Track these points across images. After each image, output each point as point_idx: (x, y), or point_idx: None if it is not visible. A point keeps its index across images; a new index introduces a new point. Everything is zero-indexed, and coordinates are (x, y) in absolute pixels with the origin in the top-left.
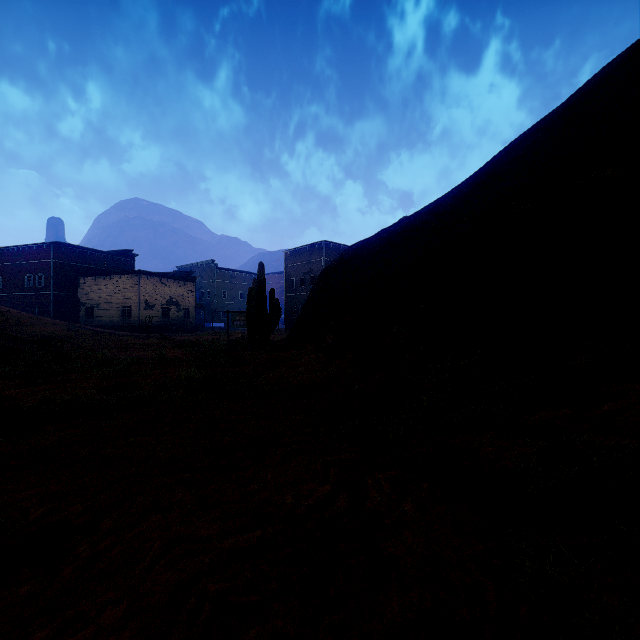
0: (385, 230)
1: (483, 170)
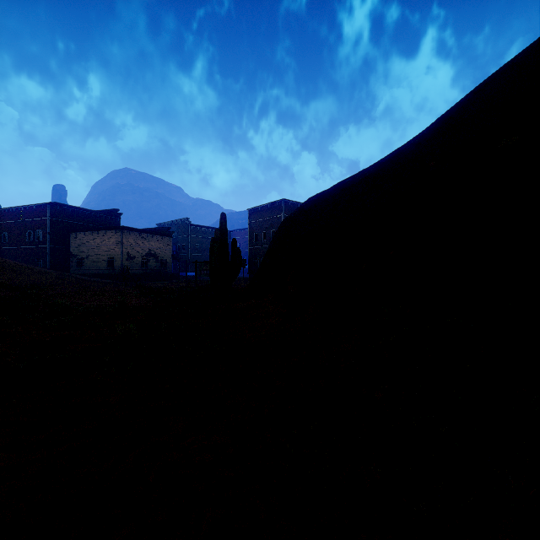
0: (344, 181)
1: (447, 115)
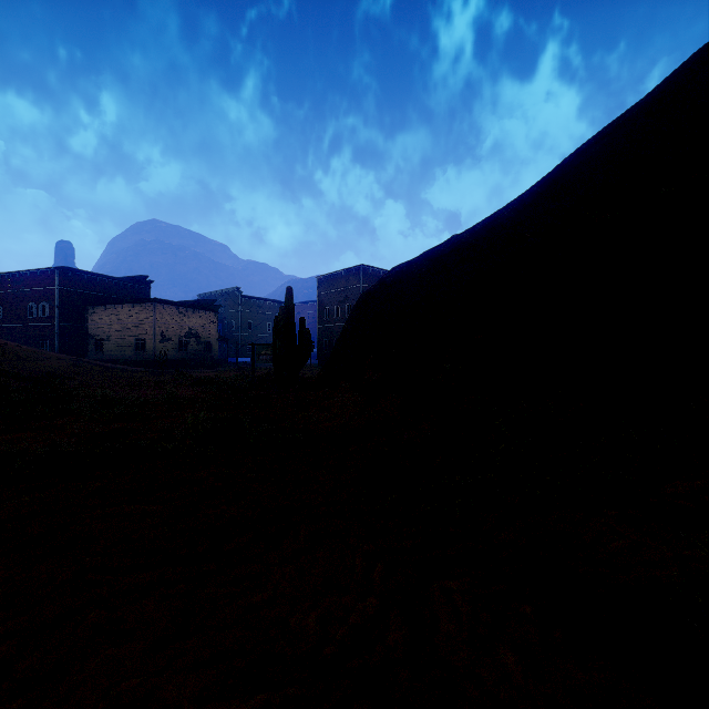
0: (433, 249)
1: (549, 178)
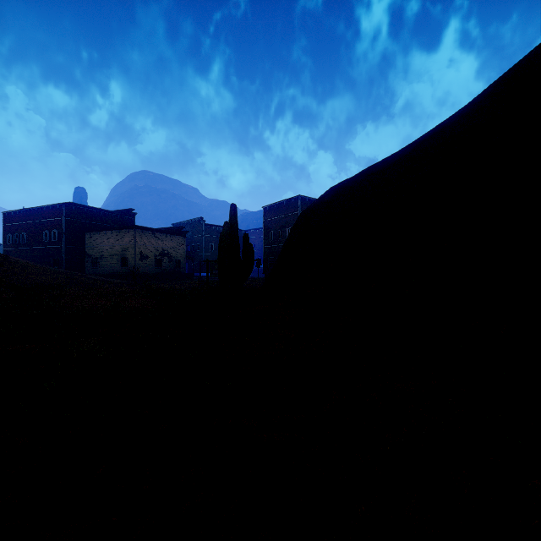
0: (372, 166)
1: (505, 78)
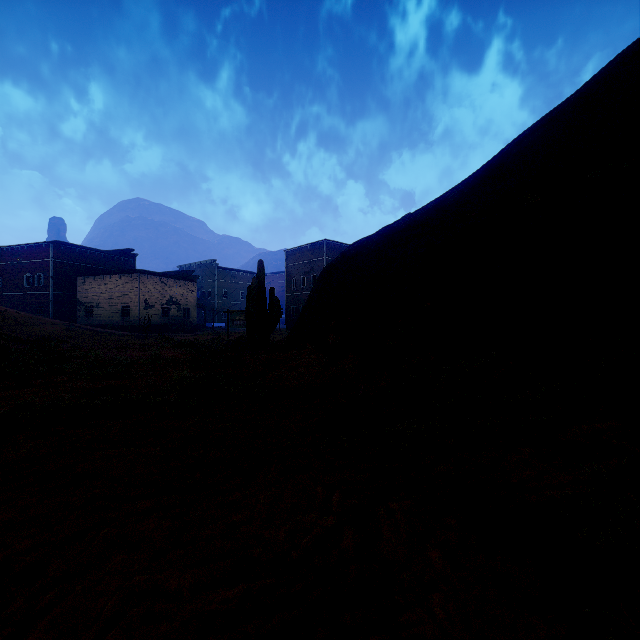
0: (388, 227)
1: (491, 164)
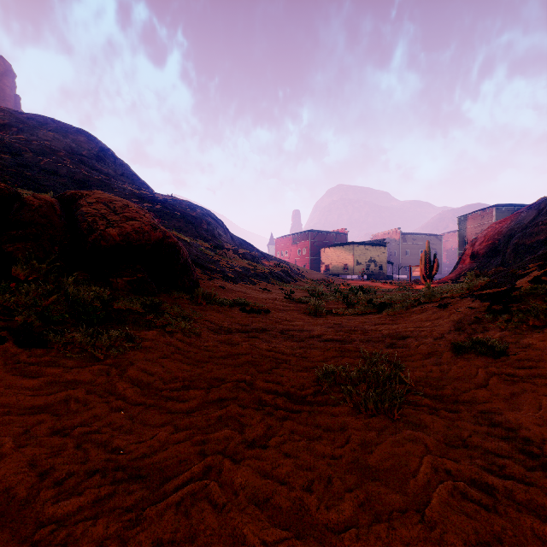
0: (516, 212)
1: None
